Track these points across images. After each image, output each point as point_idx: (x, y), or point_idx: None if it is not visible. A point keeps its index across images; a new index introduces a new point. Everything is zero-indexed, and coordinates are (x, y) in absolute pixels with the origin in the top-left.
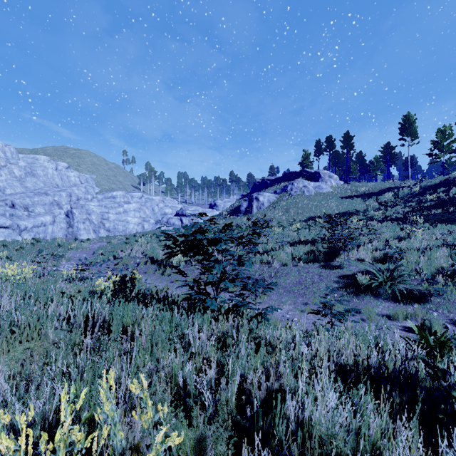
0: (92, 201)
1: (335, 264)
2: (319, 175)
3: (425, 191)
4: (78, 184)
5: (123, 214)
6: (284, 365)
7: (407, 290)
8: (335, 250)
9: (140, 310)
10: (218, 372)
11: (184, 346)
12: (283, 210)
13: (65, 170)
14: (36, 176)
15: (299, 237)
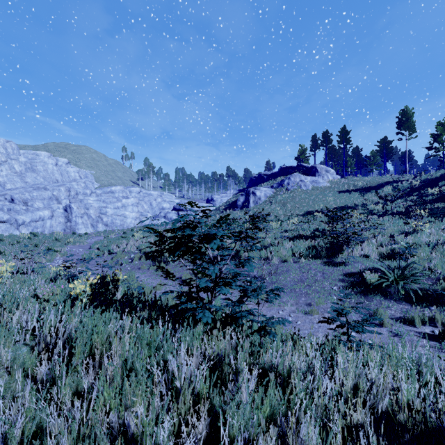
0: (91, 196)
1: (339, 261)
2: (316, 170)
3: (425, 184)
4: (78, 179)
5: (121, 208)
6: (304, 415)
7: (423, 290)
8: (338, 245)
9: (117, 322)
10: (210, 418)
11: (166, 377)
12: (280, 204)
13: (65, 166)
14: (36, 171)
15: (298, 232)
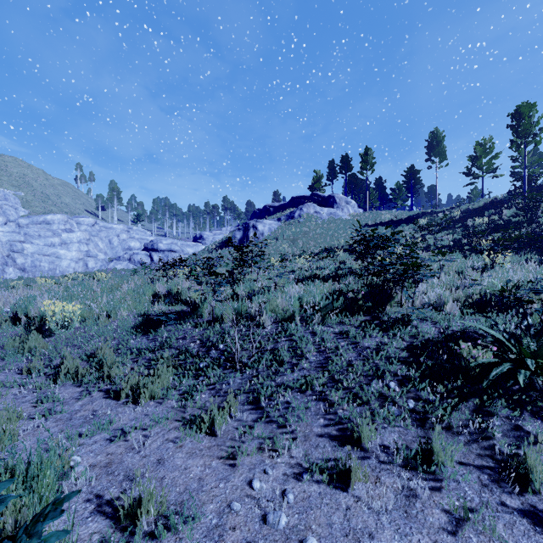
0: (1, 225)
1: (389, 318)
2: (334, 200)
3: (467, 215)
4: None
5: (60, 246)
6: None
7: None
8: (385, 289)
9: None
10: None
11: None
12: (288, 241)
13: None
14: None
15: (312, 271)
